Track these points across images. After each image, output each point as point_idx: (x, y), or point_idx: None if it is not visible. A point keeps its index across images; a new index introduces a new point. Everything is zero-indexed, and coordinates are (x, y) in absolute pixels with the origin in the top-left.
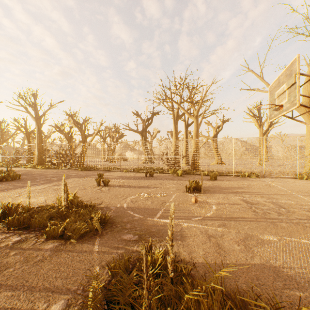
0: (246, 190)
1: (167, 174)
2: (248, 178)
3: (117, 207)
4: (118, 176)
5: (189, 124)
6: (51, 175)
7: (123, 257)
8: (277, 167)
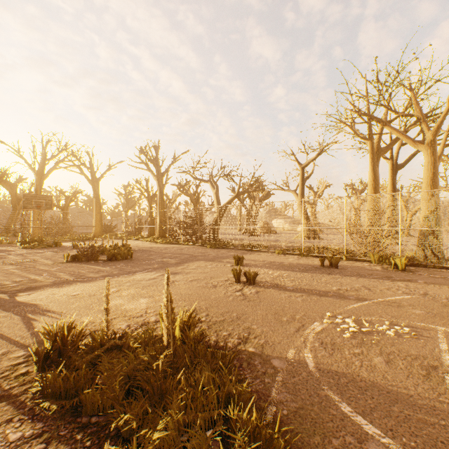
0: None
1: (364, 262)
2: None
3: (289, 363)
4: (269, 262)
5: (400, 165)
6: (169, 254)
7: None
8: None
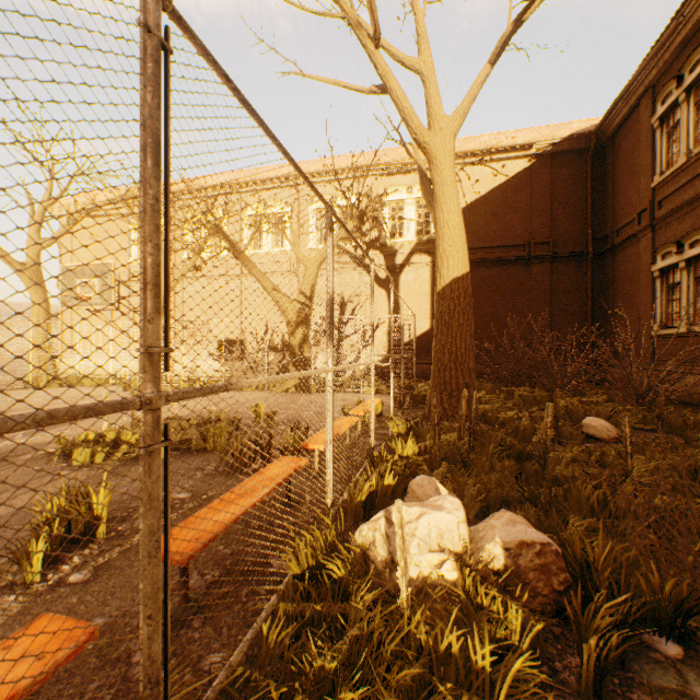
0: None
1: None
2: None
3: None
4: None
5: None
6: None
7: (37, 461)
8: None
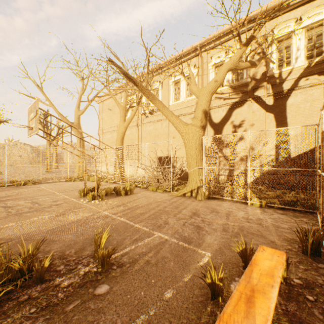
0: (14, 197)
1: None
2: (24, 186)
3: None
4: None
5: None
6: None
7: None
8: (53, 173)
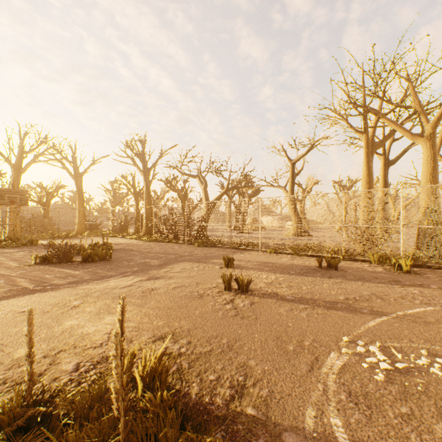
0: None
1: (363, 262)
2: None
3: None
4: (261, 263)
5: (391, 161)
6: (153, 254)
7: None
8: None
